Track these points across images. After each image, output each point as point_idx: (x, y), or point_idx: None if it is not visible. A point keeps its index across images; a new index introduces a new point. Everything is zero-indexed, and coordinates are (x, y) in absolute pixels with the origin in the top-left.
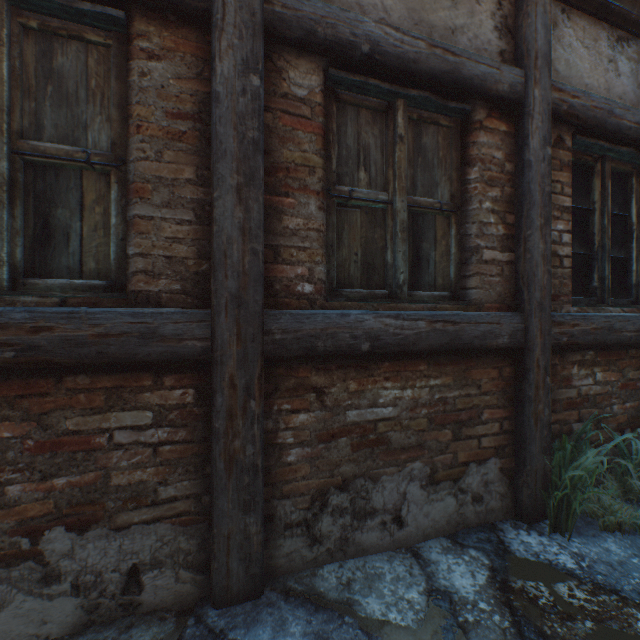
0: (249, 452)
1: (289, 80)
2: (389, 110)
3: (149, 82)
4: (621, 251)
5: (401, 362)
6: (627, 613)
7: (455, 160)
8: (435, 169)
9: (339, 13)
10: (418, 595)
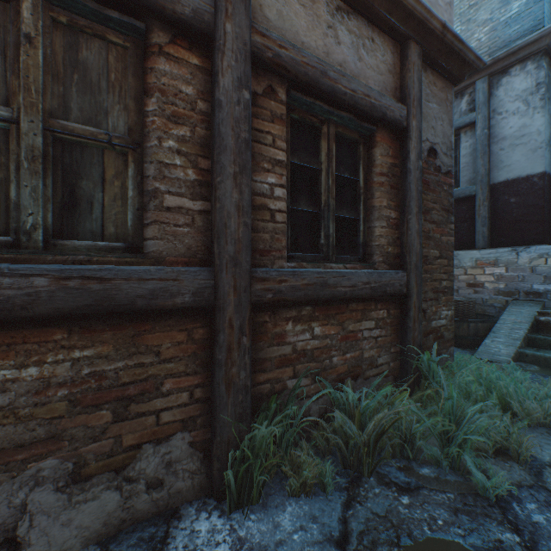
0: None
1: None
2: None
3: None
4: (352, 212)
5: (18, 332)
6: None
7: (134, 87)
8: (104, 93)
9: None
10: None
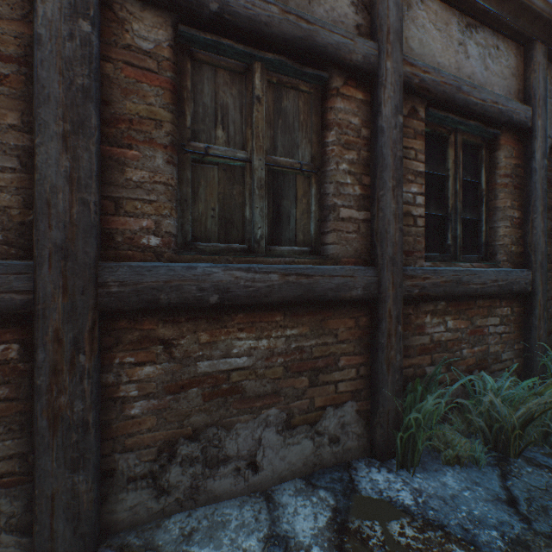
0: (78, 408)
1: (133, 32)
2: (248, 72)
3: None
4: (473, 214)
5: (256, 313)
6: (447, 549)
7: (315, 124)
8: (296, 131)
9: None
10: (256, 542)
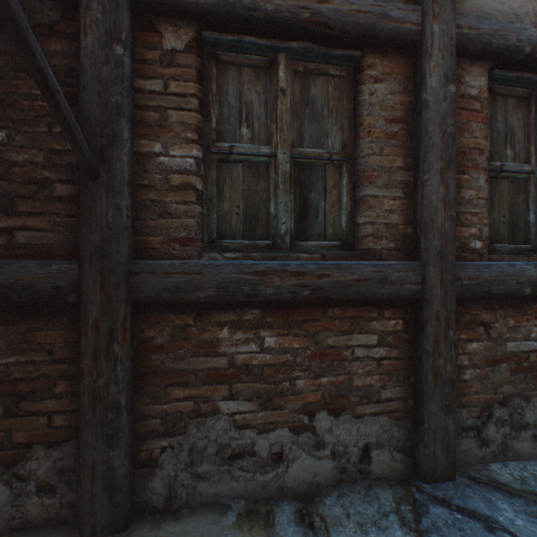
0: (448, 369)
1: (464, 83)
2: (530, 96)
3: (374, 99)
4: None
5: None
6: None
7: None
8: None
9: (507, 25)
10: None
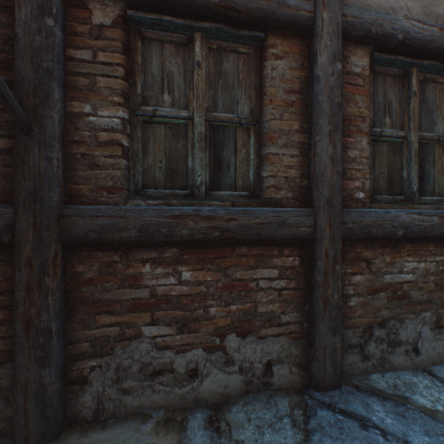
0: (335, 297)
1: (350, 63)
2: (404, 75)
3: (276, 73)
4: None
5: (417, 244)
6: None
7: None
8: (433, 113)
9: (384, 16)
10: None
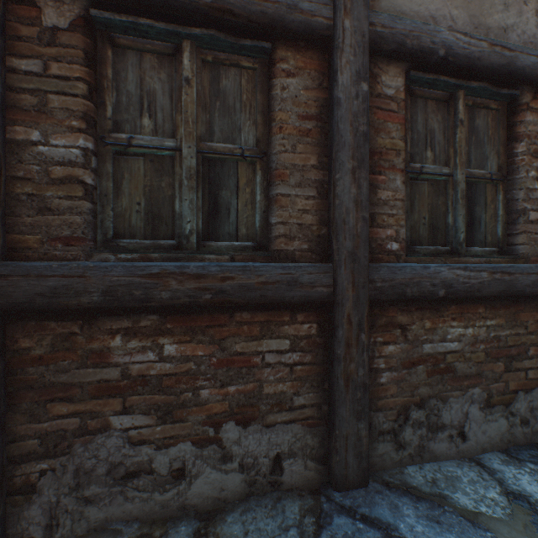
0: (360, 373)
1: (381, 83)
2: (450, 99)
3: (287, 94)
4: None
5: (464, 306)
6: None
7: (502, 137)
8: (485, 145)
9: (422, 27)
10: (497, 495)
